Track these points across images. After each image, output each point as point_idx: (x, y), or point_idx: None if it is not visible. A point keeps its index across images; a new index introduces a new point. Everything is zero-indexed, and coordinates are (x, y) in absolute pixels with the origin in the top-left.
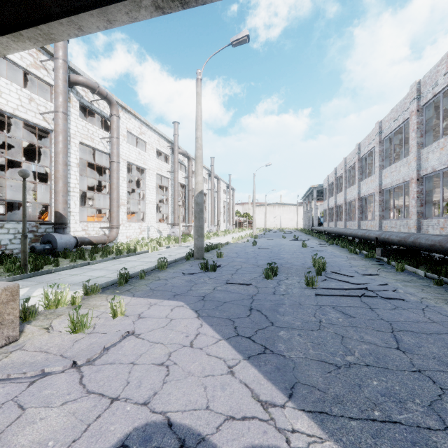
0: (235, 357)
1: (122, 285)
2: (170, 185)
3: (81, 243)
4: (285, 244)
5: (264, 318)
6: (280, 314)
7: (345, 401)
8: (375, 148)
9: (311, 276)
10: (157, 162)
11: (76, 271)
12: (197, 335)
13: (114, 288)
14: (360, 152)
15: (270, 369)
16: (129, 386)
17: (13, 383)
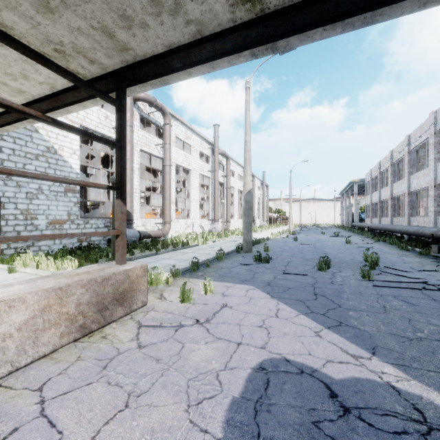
0: (317, 326)
1: (195, 272)
2: (210, 183)
3: (143, 237)
4: (326, 240)
5: (330, 302)
6: (344, 299)
7: (422, 360)
8: (429, 139)
9: (367, 269)
10: (199, 163)
11: (150, 259)
12: (278, 310)
13: (190, 273)
14: (410, 145)
15: (350, 336)
16: (245, 337)
17: (164, 329)
